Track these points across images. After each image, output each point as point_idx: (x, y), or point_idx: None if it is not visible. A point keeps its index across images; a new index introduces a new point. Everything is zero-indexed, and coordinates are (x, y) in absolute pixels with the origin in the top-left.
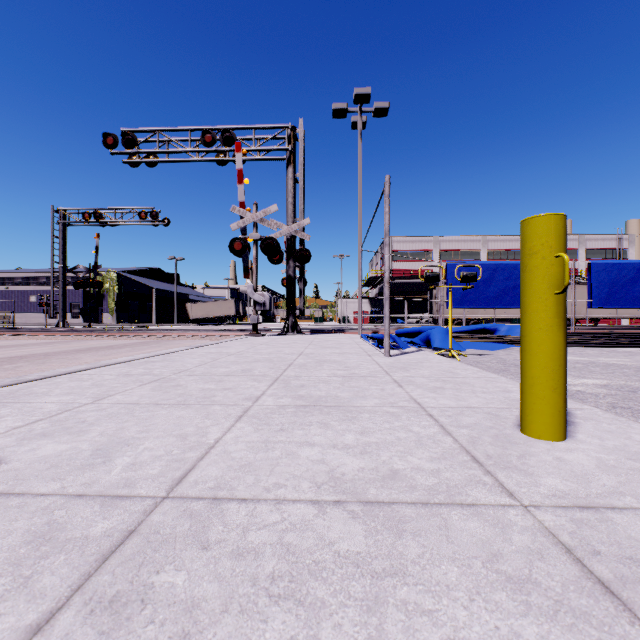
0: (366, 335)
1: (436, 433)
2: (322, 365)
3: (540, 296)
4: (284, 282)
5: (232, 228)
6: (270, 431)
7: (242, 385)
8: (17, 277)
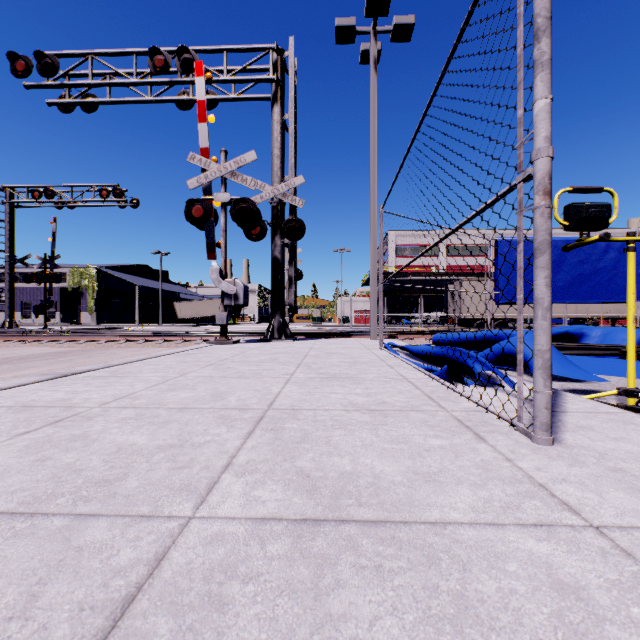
0: (391, 344)
1: None
2: None
3: None
4: None
5: (190, 186)
6: None
7: None
8: None
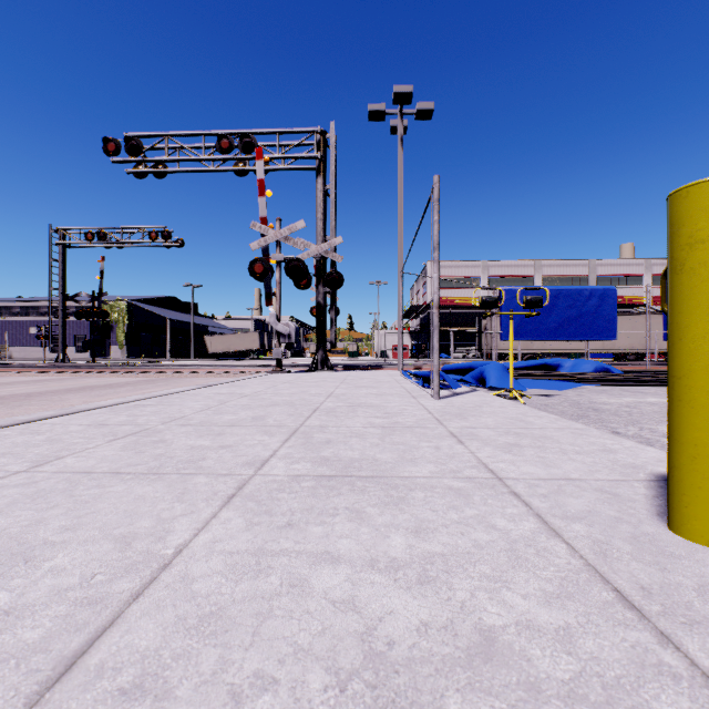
0: (408, 372)
1: (535, 532)
2: (356, 410)
3: None
4: (313, 311)
5: (252, 247)
6: (270, 528)
7: (247, 441)
8: (15, 306)
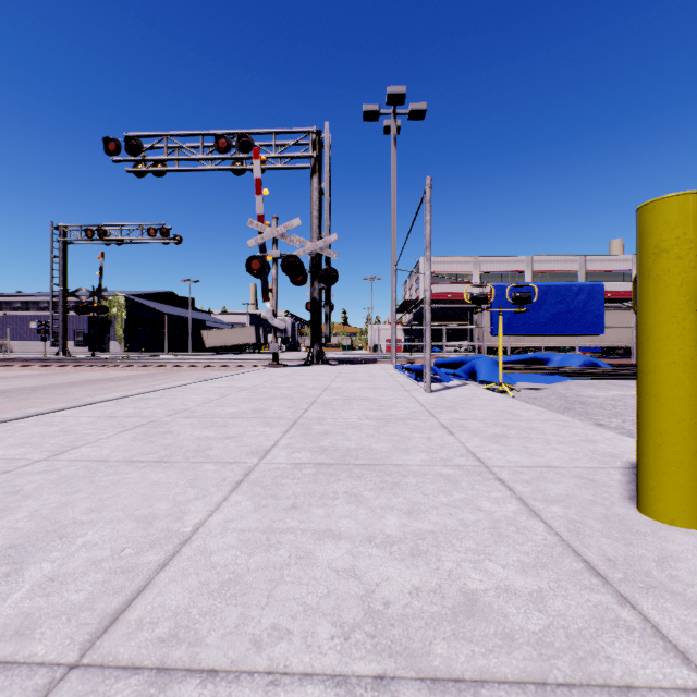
0: (401, 366)
1: (517, 513)
2: (351, 403)
3: (674, 314)
4: (309, 306)
5: (249, 245)
6: (277, 509)
7: (249, 432)
8: (16, 301)
